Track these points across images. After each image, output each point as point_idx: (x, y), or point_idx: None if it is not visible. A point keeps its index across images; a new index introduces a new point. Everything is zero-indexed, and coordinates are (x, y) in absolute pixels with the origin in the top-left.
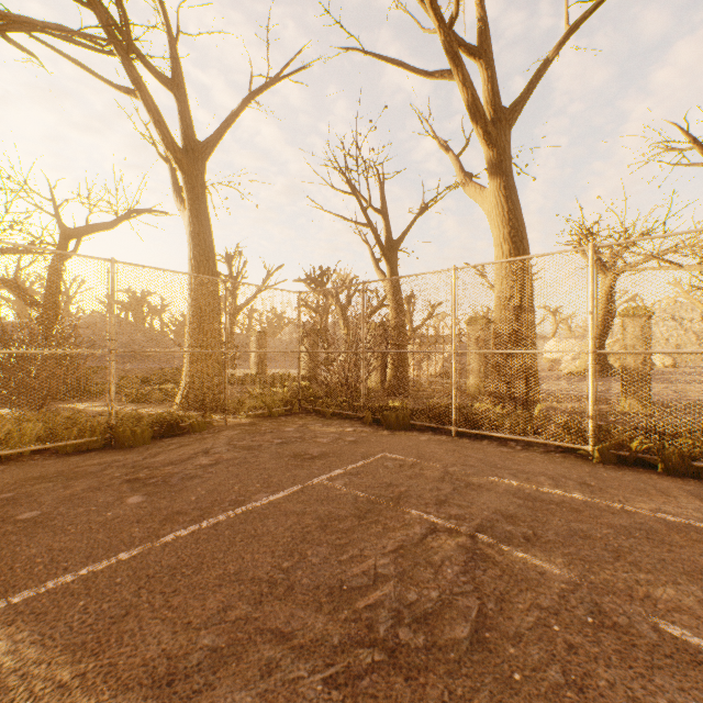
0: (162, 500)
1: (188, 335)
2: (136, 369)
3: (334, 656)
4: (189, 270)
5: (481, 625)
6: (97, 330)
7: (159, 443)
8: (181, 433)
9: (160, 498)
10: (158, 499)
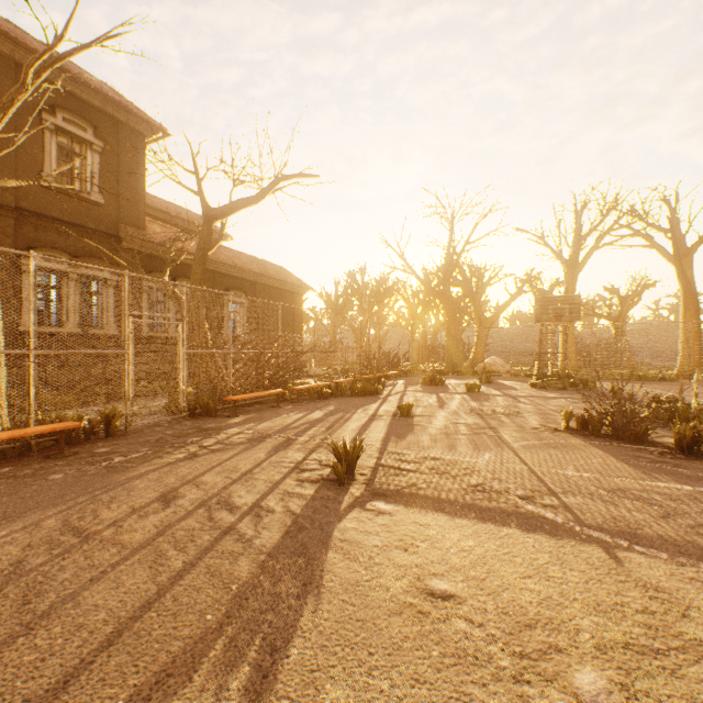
0: (646, 385)
1: (679, 344)
2: (646, 357)
3: (659, 390)
4: (680, 313)
5: (687, 393)
6: (643, 334)
7: (654, 382)
8: (665, 381)
9: (645, 385)
10: (645, 385)
